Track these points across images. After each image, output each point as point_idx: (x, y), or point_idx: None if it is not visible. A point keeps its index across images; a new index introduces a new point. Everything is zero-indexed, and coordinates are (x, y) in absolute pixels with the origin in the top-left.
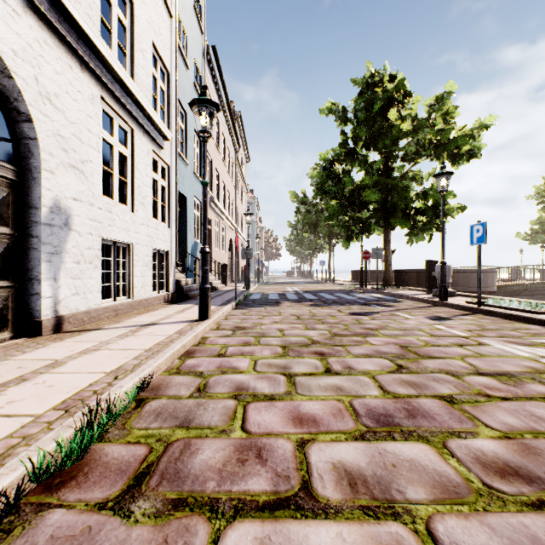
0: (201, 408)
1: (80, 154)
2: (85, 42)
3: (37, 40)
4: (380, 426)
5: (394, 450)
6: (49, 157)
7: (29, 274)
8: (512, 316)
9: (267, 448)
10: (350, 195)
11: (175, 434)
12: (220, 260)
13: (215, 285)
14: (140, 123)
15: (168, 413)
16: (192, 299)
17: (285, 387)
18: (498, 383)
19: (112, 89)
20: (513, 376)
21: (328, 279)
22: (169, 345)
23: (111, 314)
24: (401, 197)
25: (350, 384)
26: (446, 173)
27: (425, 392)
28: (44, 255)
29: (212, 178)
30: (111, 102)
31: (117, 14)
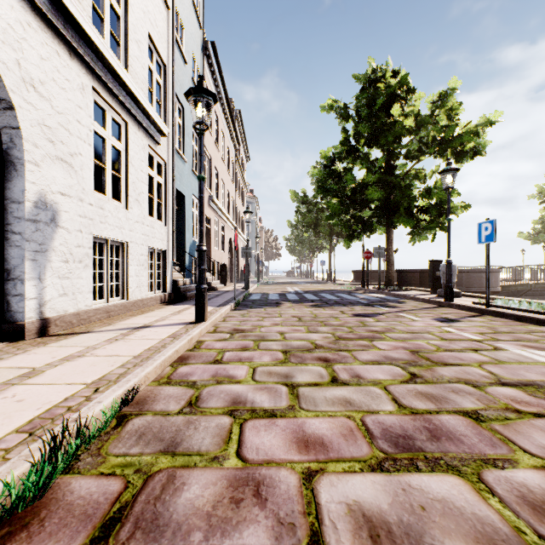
0: (191, 427)
1: (68, 146)
2: (74, 27)
3: (19, 21)
4: (399, 451)
5: (420, 484)
6: (34, 149)
7: (11, 274)
8: (523, 318)
9: (267, 482)
10: (352, 193)
11: (158, 463)
12: (220, 259)
13: (213, 285)
14: (134, 116)
15: (152, 434)
16: (190, 299)
17: (287, 400)
18: (526, 395)
19: (104, 79)
20: (540, 387)
21: (328, 279)
22: (161, 350)
23: (103, 316)
24: (404, 195)
25: (360, 396)
26: (452, 169)
27: (445, 406)
28: (28, 253)
29: (211, 176)
30: (103, 93)
31: (109, 1)
